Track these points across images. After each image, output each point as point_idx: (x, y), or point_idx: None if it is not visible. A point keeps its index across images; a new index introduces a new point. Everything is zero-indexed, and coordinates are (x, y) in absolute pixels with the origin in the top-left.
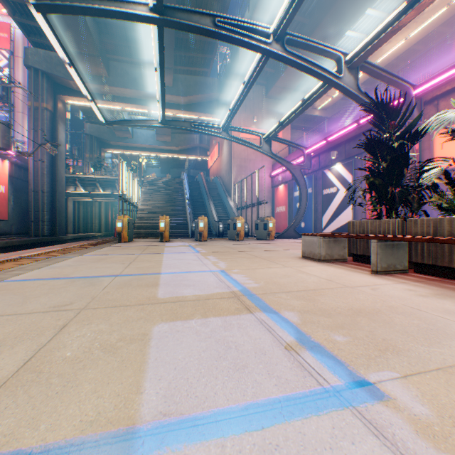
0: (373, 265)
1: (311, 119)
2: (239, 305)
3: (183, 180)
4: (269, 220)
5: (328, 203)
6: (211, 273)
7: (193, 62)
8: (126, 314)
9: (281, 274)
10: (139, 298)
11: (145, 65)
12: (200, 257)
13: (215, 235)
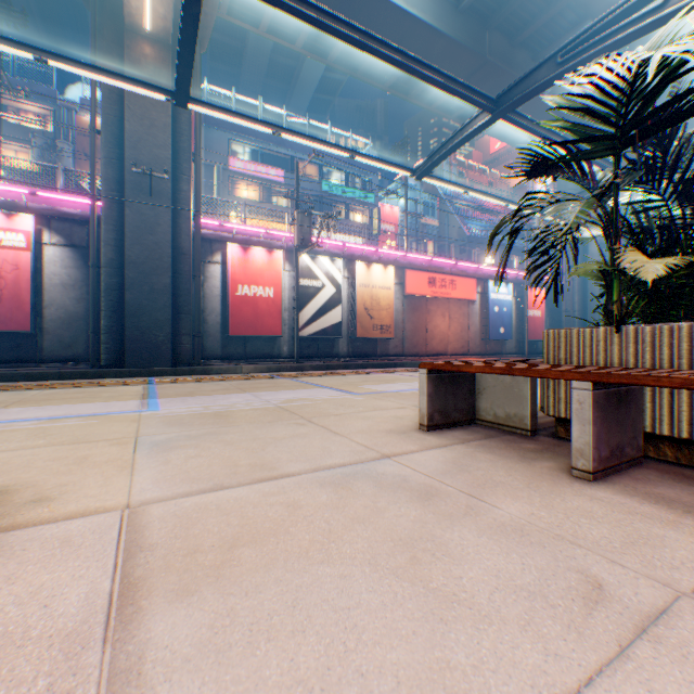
0: None
1: None
2: None
3: None
4: None
5: None
6: None
7: None
8: None
9: None
10: None
11: None
12: None
13: None
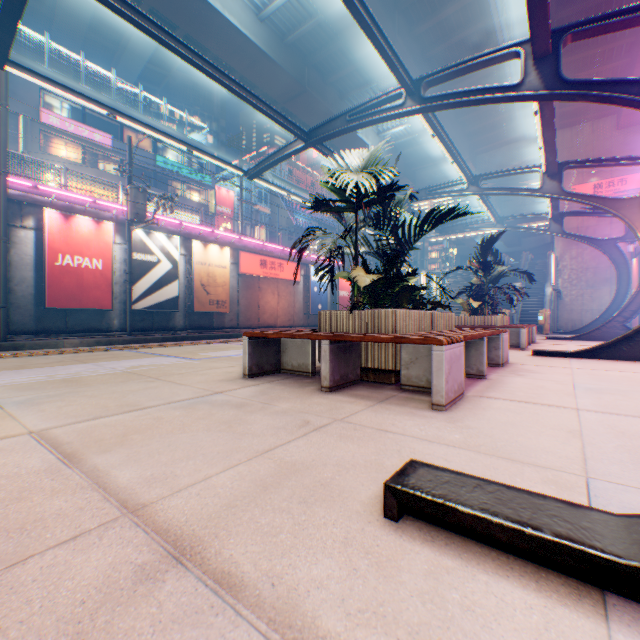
0: None
1: None
2: None
3: None
4: (540, 312)
5: None
6: None
7: (494, 138)
8: None
9: None
10: None
11: None
12: None
13: None
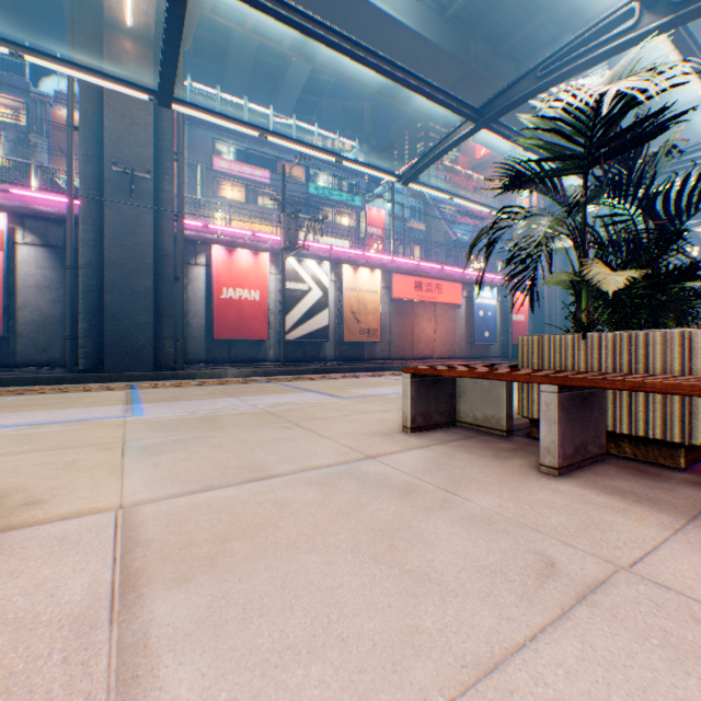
0: None
1: None
2: None
3: None
4: None
5: None
6: None
7: None
8: None
9: None
10: None
11: None
12: None
13: None
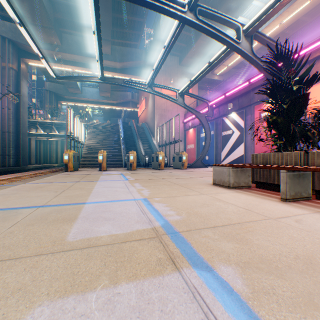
0: (282, 193)
1: (212, 82)
2: (161, 253)
3: (119, 124)
4: (183, 154)
5: (226, 142)
6: (134, 202)
7: (126, 37)
8: (3, 280)
9: (200, 202)
10: (42, 243)
11: (90, 38)
12: (128, 185)
13: (142, 165)
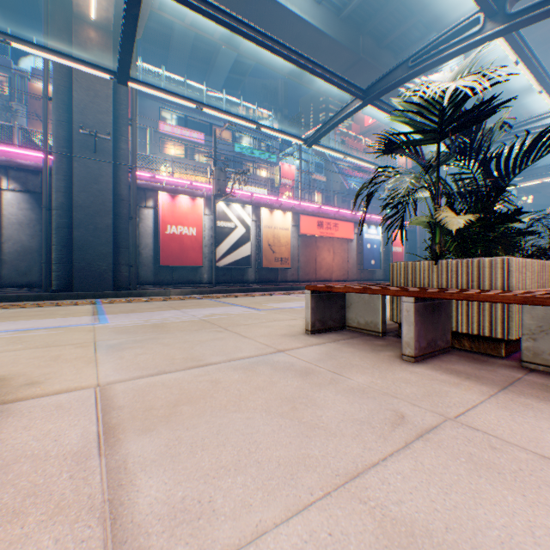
0: None
1: None
2: None
3: None
4: None
5: None
6: None
7: None
8: None
9: None
10: None
11: None
12: None
13: None
